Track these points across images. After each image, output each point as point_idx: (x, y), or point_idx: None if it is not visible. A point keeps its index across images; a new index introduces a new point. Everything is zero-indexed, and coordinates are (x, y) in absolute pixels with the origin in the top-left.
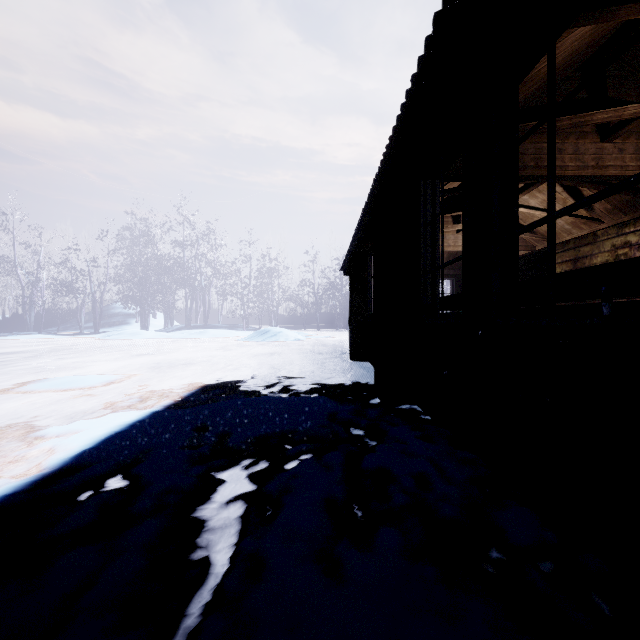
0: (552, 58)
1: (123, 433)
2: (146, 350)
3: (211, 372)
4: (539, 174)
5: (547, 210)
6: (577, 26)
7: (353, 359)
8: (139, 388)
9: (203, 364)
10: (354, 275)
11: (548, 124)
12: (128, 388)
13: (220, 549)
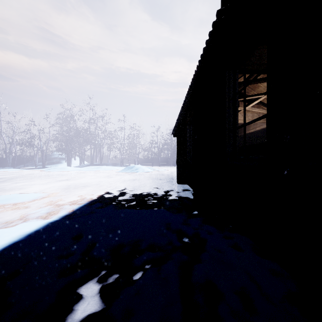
0: None
1: (16, 245)
2: (66, 177)
3: (97, 191)
4: None
5: None
6: None
7: (179, 183)
8: (50, 203)
9: (94, 186)
10: (179, 136)
11: None
12: (44, 203)
13: None
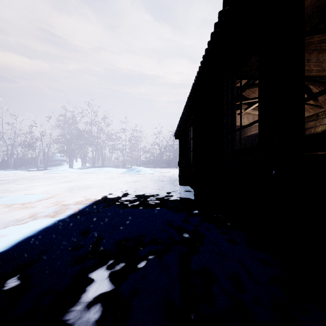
0: None
1: (31, 238)
2: (68, 179)
3: (101, 192)
4: None
5: None
6: None
7: (180, 184)
8: (56, 203)
9: (97, 187)
10: (181, 138)
11: None
12: (50, 203)
13: None
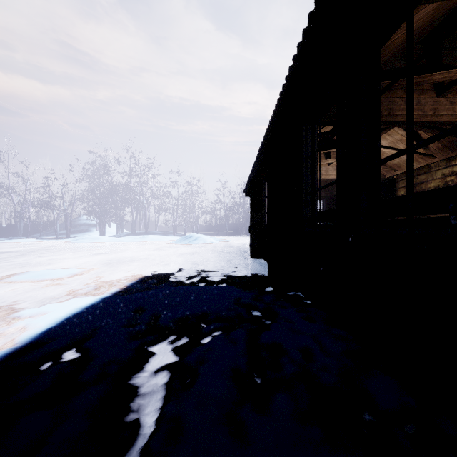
0: (411, 23)
1: (79, 315)
2: (102, 250)
3: (148, 267)
4: (391, 120)
5: (407, 143)
6: (426, 3)
7: (252, 257)
8: (95, 279)
9: (143, 261)
10: (253, 196)
11: (408, 75)
12: (87, 279)
13: (148, 412)
